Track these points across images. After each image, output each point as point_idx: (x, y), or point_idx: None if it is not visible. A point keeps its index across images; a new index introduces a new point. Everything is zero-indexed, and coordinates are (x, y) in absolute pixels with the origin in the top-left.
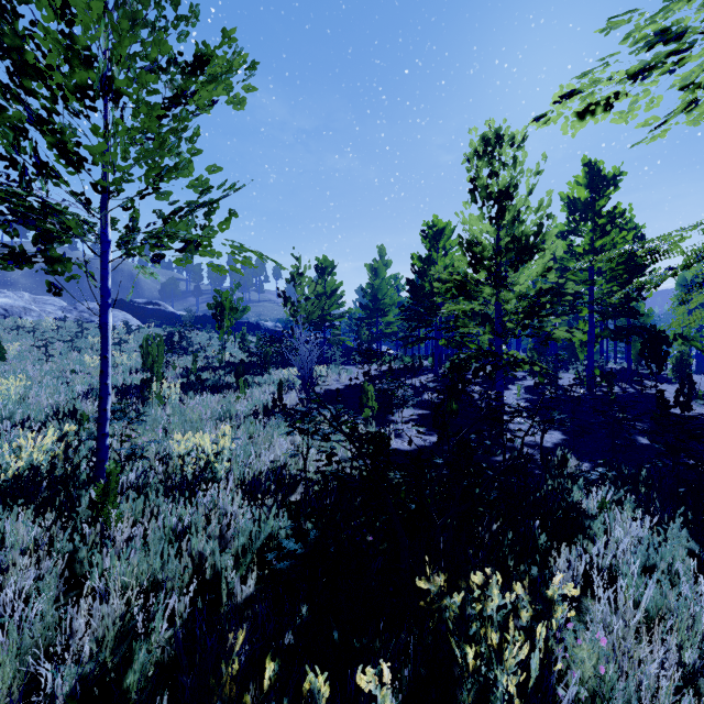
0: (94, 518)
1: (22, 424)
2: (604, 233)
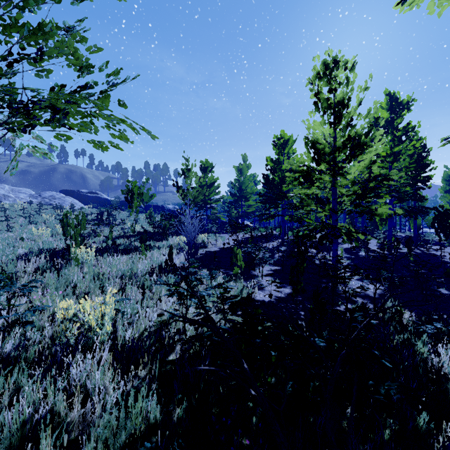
0: None
1: None
2: (400, 142)
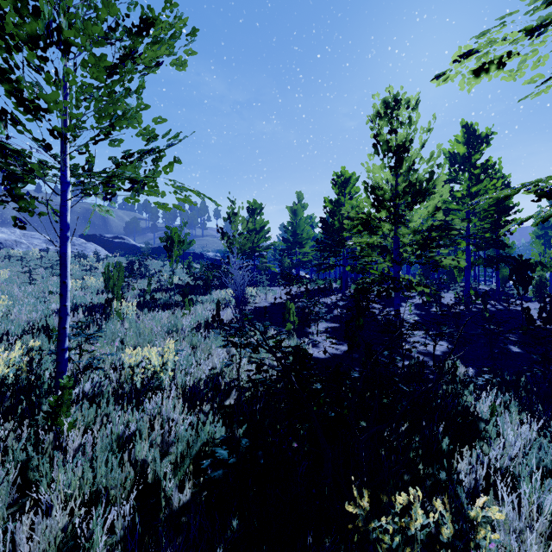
0: (48, 427)
1: (2, 337)
2: (478, 181)
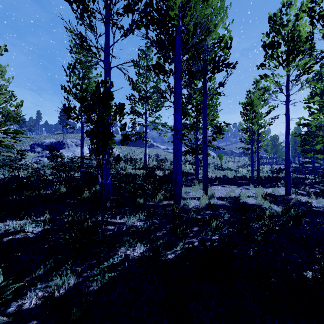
0: None
1: None
2: None
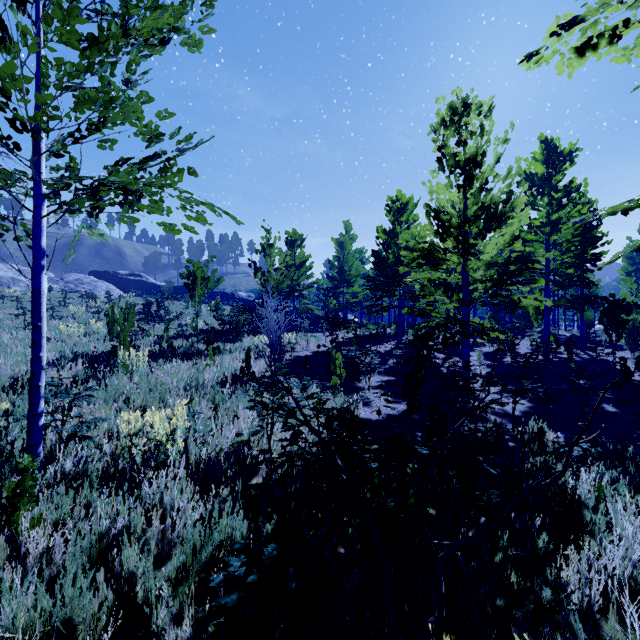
0: (3, 524)
1: None
2: (560, 207)
